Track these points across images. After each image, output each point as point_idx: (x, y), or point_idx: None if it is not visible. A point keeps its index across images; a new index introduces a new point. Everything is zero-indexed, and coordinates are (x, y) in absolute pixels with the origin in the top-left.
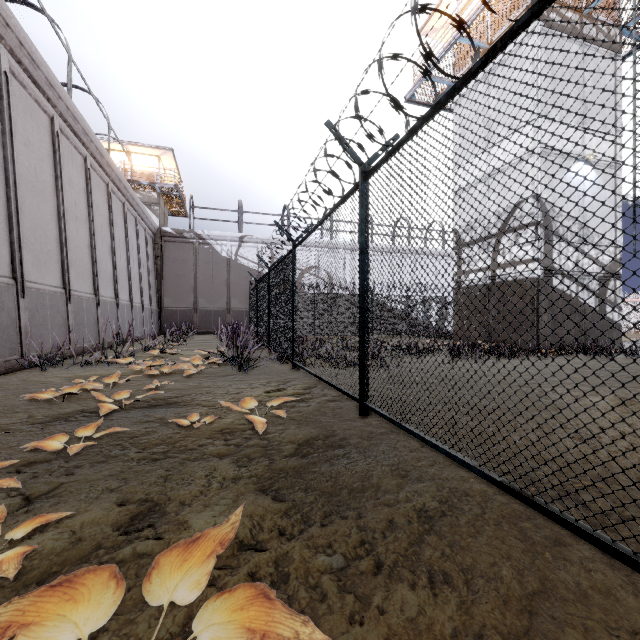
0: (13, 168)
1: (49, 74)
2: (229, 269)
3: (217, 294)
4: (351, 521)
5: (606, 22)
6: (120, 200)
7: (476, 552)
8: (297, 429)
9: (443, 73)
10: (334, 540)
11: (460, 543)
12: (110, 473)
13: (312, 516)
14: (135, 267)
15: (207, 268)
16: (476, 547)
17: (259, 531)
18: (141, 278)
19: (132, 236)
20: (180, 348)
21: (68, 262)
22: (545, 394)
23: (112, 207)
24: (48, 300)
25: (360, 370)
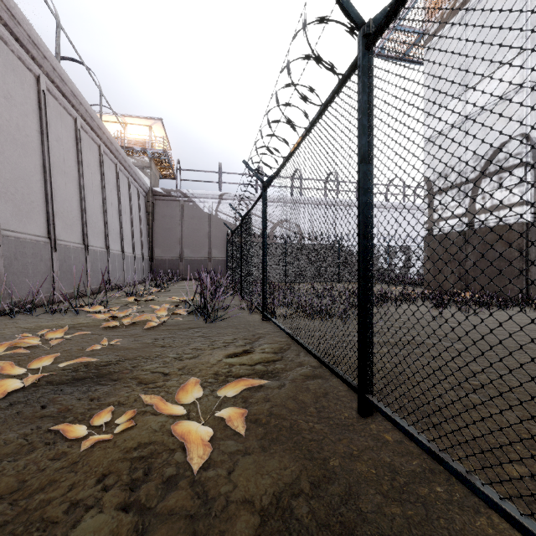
0: None
1: (31, 32)
2: (210, 223)
3: (200, 245)
4: None
5: None
6: (112, 161)
7: None
8: (260, 454)
9: None
10: None
11: None
12: None
13: None
14: (127, 221)
15: (191, 222)
16: None
17: None
18: (133, 231)
19: (124, 194)
20: (160, 294)
21: (54, 213)
22: None
23: (104, 166)
24: (29, 248)
25: (360, 345)
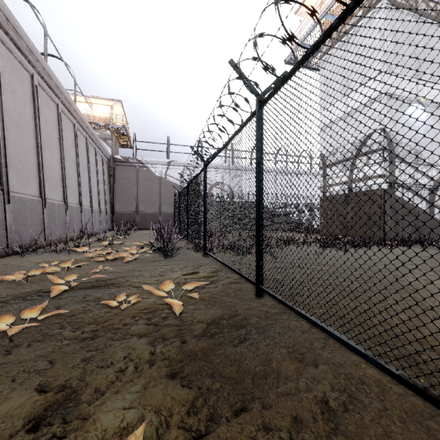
0: (1, 109)
1: (29, 43)
2: (160, 184)
3: (152, 202)
4: (256, 416)
5: (434, 1)
6: (83, 136)
7: None
8: (206, 309)
9: None
10: None
11: None
12: (42, 353)
13: (218, 408)
14: (94, 183)
15: (145, 184)
16: None
17: (165, 429)
18: (99, 190)
19: (92, 161)
20: (124, 240)
21: (44, 178)
22: None
23: (77, 140)
24: (28, 205)
25: (257, 260)
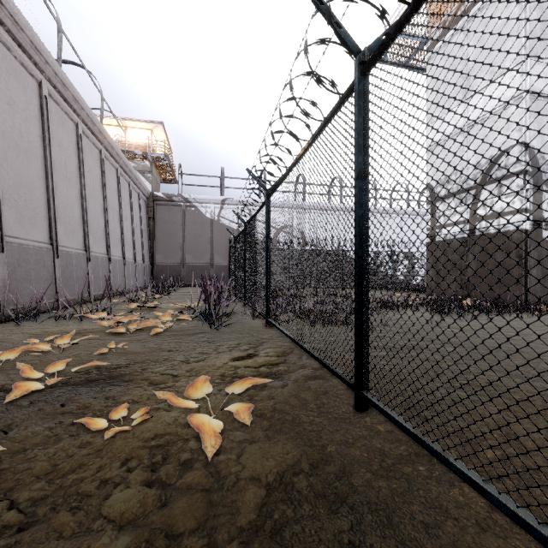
0: None
1: (34, 38)
2: (212, 229)
3: (202, 251)
4: None
5: None
6: (113, 166)
7: None
8: (266, 442)
9: None
10: None
11: None
12: None
13: None
14: (128, 227)
15: (193, 228)
16: None
17: None
18: (134, 237)
19: (125, 199)
20: (163, 300)
21: (56, 219)
22: None
23: (105, 171)
24: (32, 255)
25: (357, 346)
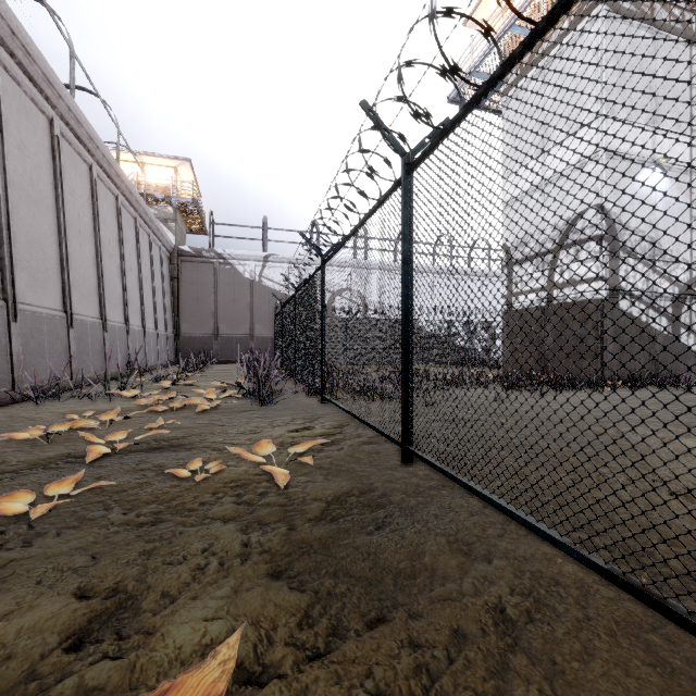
0: (4, 174)
1: (47, 69)
2: (252, 292)
3: (239, 319)
4: (399, 629)
5: (680, 6)
6: (131, 215)
7: (591, 691)
8: (325, 481)
9: (518, 15)
10: (376, 665)
11: (563, 673)
12: (79, 545)
13: (344, 619)
14: (148, 289)
15: (228, 290)
16: (589, 681)
17: (267, 646)
18: (155, 301)
19: (145, 255)
20: (196, 379)
21: (70, 282)
22: (687, 451)
23: (122, 222)
24: (46, 325)
25: (403, 407)
